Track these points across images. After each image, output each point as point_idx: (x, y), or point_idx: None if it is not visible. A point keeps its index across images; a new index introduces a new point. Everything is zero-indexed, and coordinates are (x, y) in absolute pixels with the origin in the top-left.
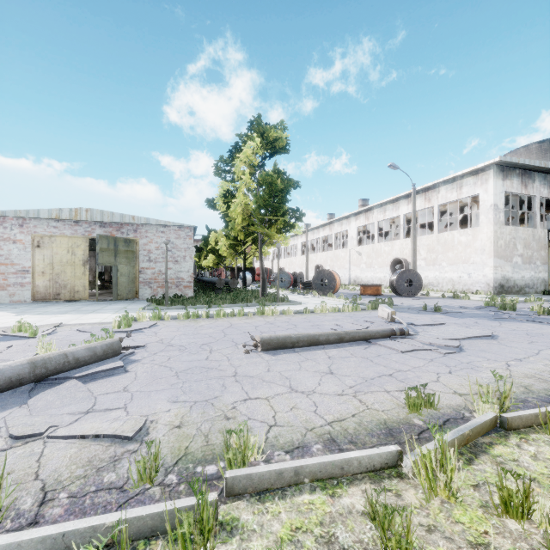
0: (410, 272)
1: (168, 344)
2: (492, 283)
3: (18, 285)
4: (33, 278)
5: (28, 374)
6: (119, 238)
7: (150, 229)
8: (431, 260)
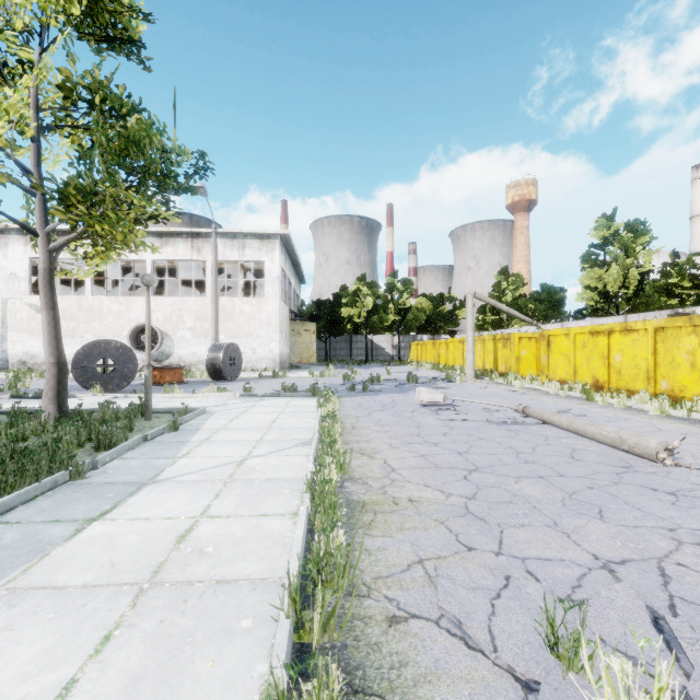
0: (233, 347)
1: None
2: (279, 358)
3: None
4: None
5: None
6: None
7: None
8: (203, 331)
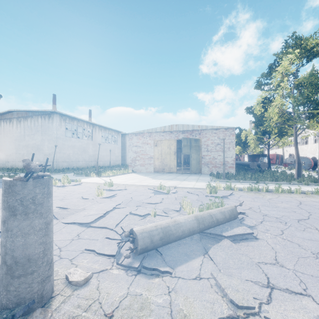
0: None
1: (262, 213)
2: None
3: (148, 164)
4: (154, 161)
5: (196, 227)
6: (192, 138)
7: (208, 132)
8: None
